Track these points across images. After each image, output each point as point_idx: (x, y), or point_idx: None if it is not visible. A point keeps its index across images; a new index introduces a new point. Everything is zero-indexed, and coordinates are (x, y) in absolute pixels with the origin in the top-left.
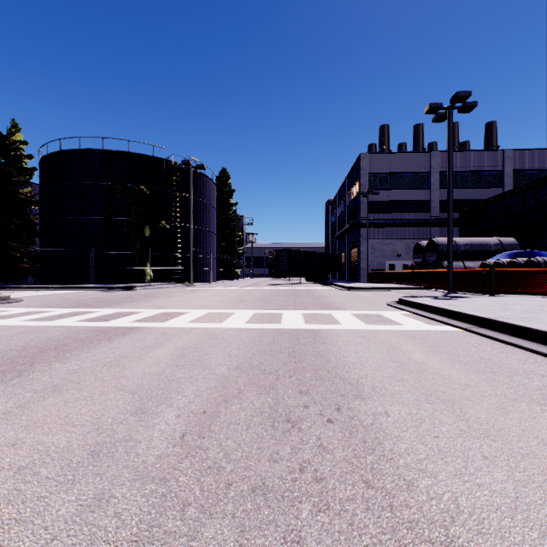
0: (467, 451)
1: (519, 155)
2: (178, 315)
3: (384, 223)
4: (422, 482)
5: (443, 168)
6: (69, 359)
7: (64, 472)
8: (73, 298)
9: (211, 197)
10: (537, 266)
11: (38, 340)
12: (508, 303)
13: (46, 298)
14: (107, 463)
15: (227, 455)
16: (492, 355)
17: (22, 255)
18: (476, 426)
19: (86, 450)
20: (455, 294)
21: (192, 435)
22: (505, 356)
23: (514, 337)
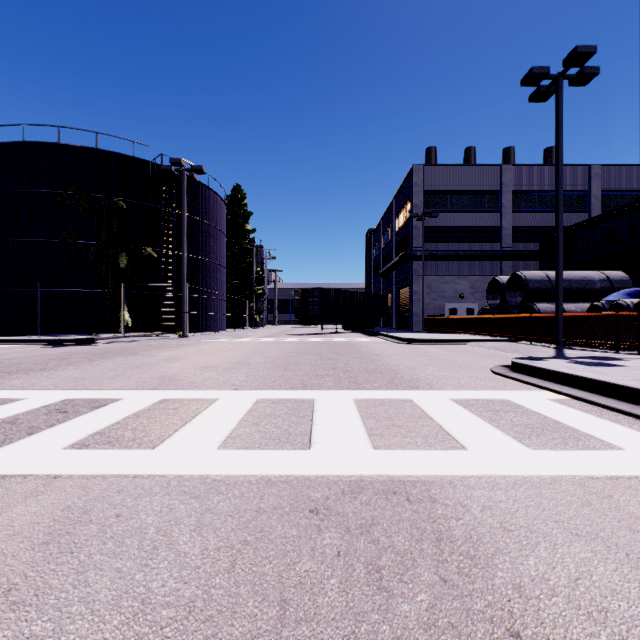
0: None
1: (608, 173)
2: (80, 413)
3: (444, 255)
4: None
5: (516, 187)
6: None
7: None
8: None
9: (218, 217)
10: None
11: None
12: None
13: None
14: None
15: None
16: None
17: None
18: None
19: None
20: (571, 350)
21: None
22: None
23: None
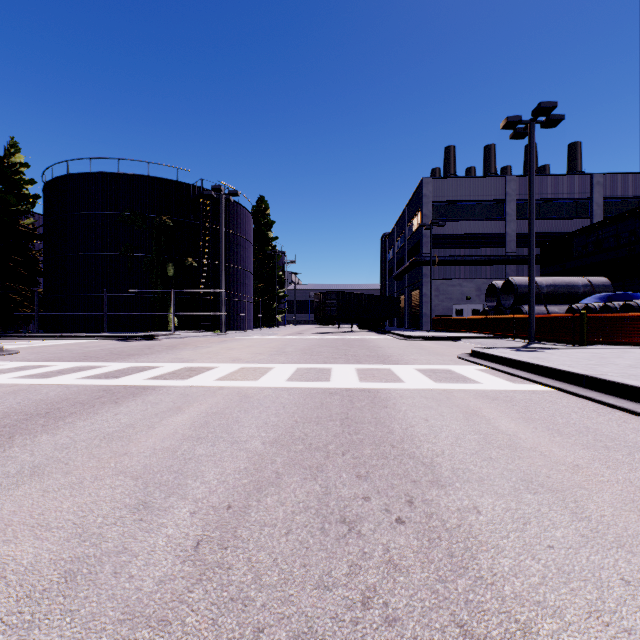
0: (599, 571)
1: (610, 181)
2: (204, 371)
3: (450, 260)
4: (543, 626)
5: (520, 196)
6: (61, 429)
7: (20, 607)
8: (80, 350)
9: (246, 229)
10: (636, 311)
11: (27, 403)
12: (606, 356)
13: (48, 350)
14: (84, 592)
15: (258, 577)
16: (600, 423)
17: (23, 298)
18: (602, 528)
19: (59, 570)
20: (537, 344)
21: (210, 544)
22: (617, 425)
23: (623, 399)
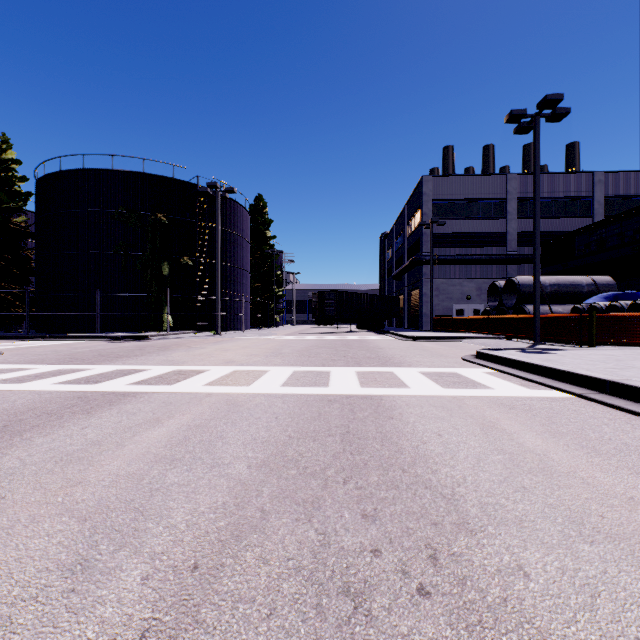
0: None
1: (612, 179)
2: (193, 375)
3: (451, 259)
4: None
5: (521, 194)
6: (13, 447)
7: None
8: (68, 351)
9: (244, 228)
10: None
11: None
12: (621, 358)
13: (34, 351)
14: None
15: None
16: (639, 438)
17: (15, 297)
18: None
19: None
20: (543, 345)
21: (160, 636)
22: None
23: None
